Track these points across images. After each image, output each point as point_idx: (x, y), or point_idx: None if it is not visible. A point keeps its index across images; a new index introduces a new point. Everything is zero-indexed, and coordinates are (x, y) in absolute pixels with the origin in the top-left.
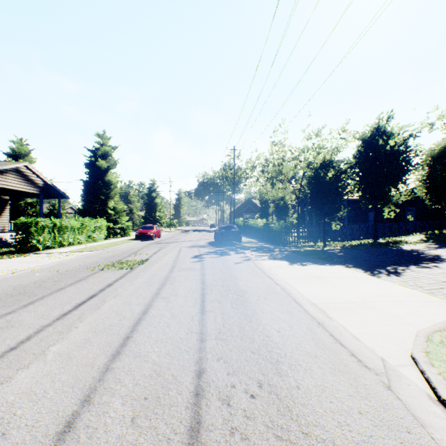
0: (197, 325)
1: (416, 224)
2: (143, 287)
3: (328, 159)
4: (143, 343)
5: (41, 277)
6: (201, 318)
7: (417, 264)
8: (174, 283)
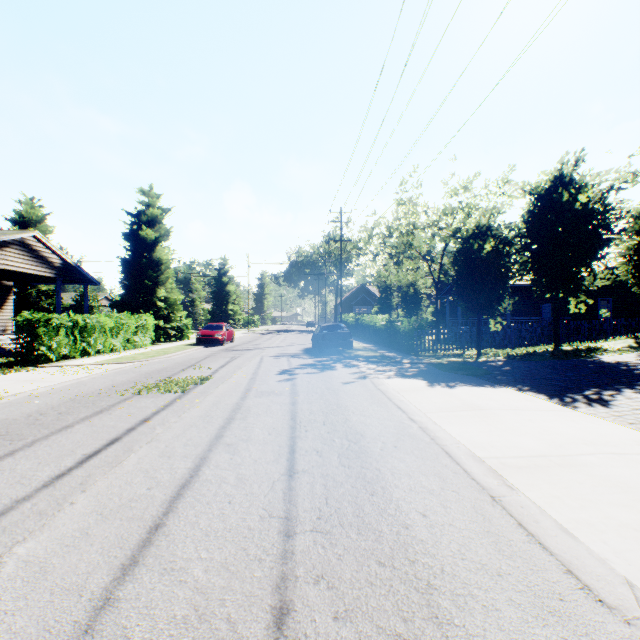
0: (281, 500)
1: (617, 323)
2: (198, 424)
3: (485, 223)
4: (183, 541)
5: (41, 405)
6: (287, 485)
7: (633, 386)
8: (247, 417)
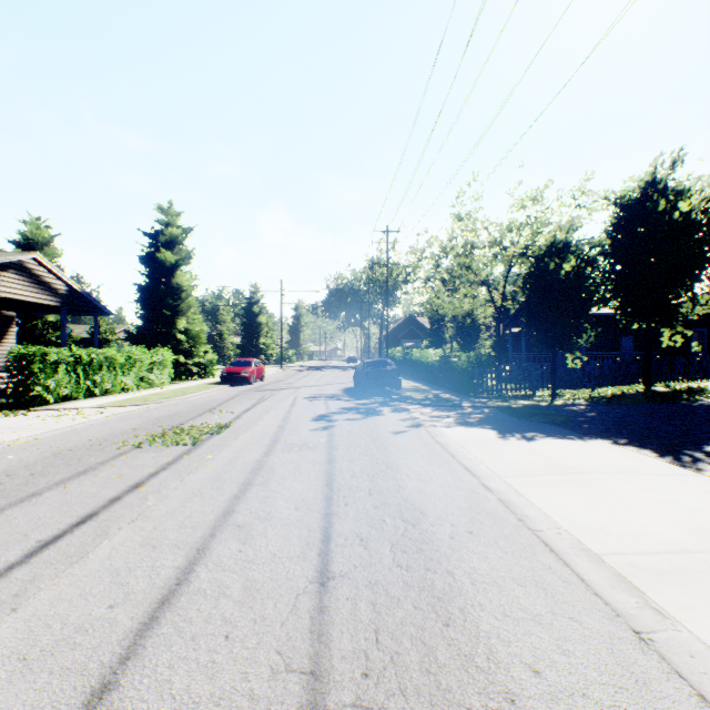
0: (306, 633)
1: None
2: (203, 493)
3: (561, 239)
4: None
5: (13, 462)
6: (317, 603)
7: None
8: (270, 482)
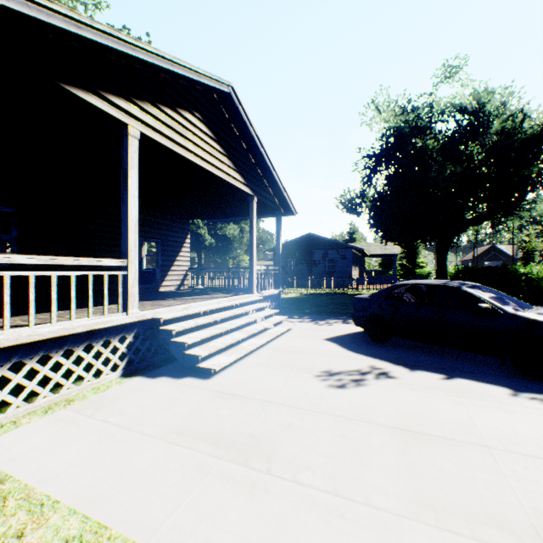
0: None
1: None
2: None
3: None
4: None
5: None
6: None
7: None
8: None
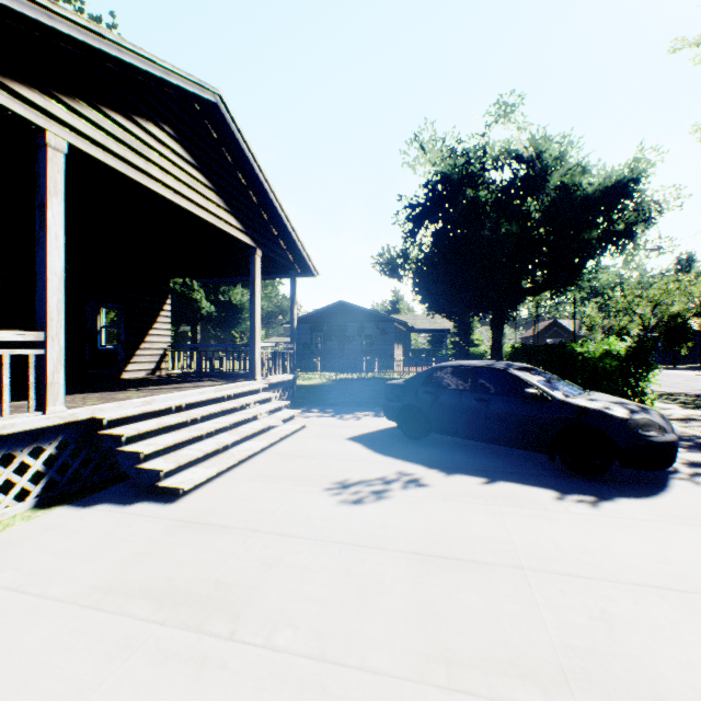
0: None
1: None
2: None
3: (677, 310)
4: None
5: None
6: None
7: None
8: None
